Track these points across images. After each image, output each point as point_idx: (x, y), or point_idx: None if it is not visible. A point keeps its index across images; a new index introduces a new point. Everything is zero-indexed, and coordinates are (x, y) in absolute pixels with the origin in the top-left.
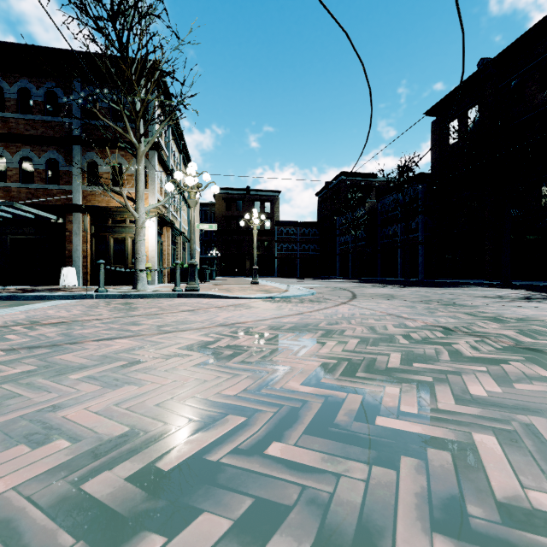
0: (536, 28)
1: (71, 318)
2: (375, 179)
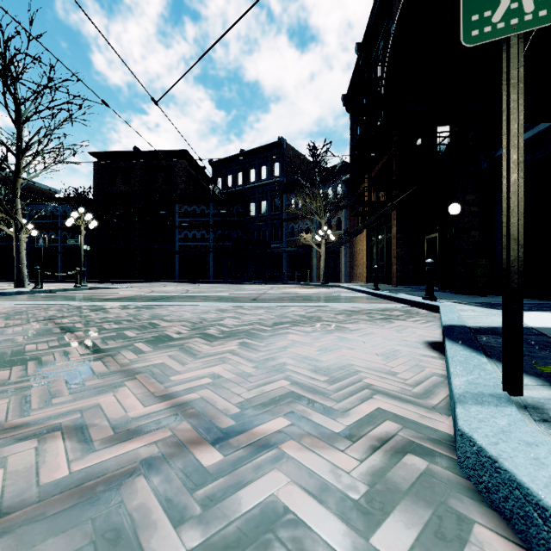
0: (164, 152)
1: (144, 291)
2: (3, 172)
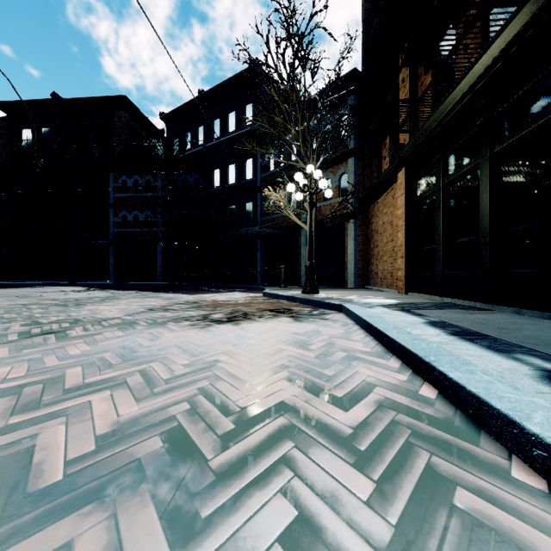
0: (94, 100)
1: None
2: None
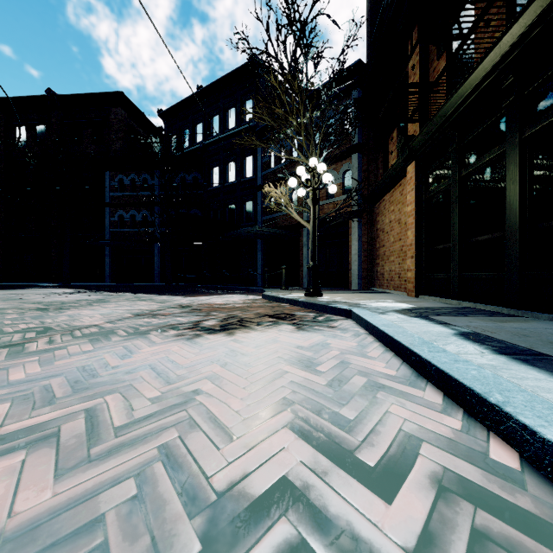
0: (90, 96)
1: None
2: None
